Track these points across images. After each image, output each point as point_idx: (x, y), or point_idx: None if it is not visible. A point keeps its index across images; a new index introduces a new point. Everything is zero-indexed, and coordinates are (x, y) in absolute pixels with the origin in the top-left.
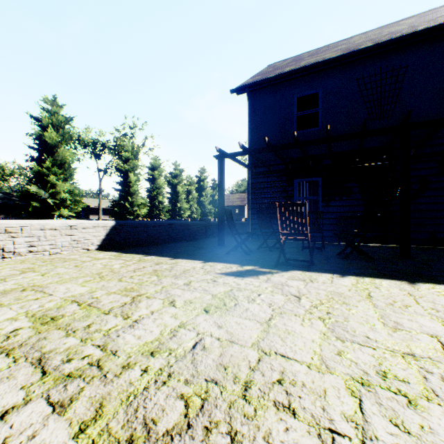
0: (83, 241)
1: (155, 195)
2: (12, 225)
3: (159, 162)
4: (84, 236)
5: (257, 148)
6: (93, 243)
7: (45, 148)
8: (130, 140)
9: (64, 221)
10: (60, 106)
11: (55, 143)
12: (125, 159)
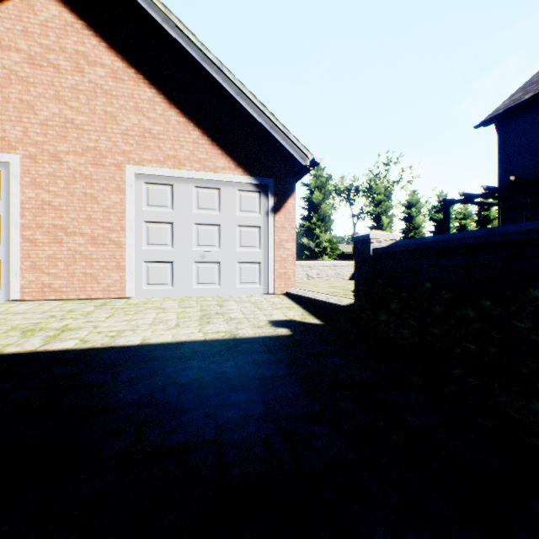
0: (341, 274)
1: (411, 237)
2: (310, 263)
3: (416, 198)
4: (341, 271)
5: (478, 194)
6: (346, 275)
7: (312, 207)
8: (382, 179)
9: (331, 262)
10: (321, 169)
11: (318, 202)
12: (376, 202)
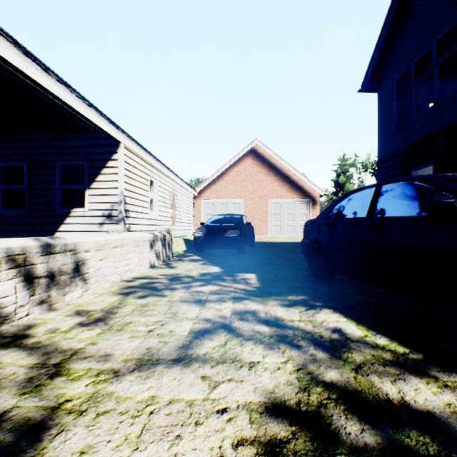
0: None
1: None
2: None
3: None
4: None
5: None
6: None
7: (338, 186)
8: None
9: None
10: (345, 160)
11: (343, 182)
12: None
